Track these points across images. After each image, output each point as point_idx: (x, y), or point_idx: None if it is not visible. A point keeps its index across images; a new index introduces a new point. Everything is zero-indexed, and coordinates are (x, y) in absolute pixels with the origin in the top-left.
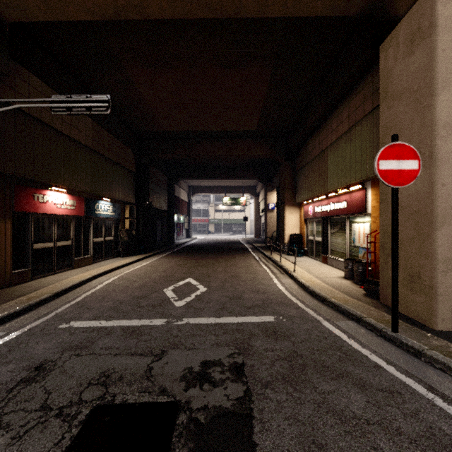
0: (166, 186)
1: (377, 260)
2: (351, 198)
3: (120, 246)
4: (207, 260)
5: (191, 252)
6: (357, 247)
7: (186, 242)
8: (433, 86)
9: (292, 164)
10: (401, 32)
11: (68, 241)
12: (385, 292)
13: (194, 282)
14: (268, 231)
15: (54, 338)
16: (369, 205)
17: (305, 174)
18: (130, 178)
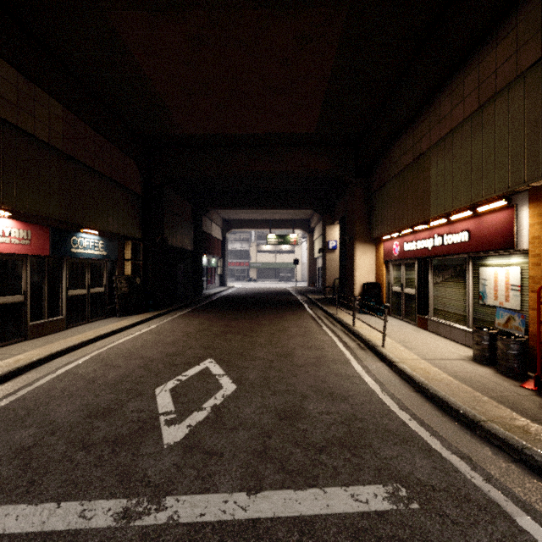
0: (190, 217)
1: None
2: (480, 224)
3: (116, 301)
4: (243, 322)
5: (222, 308)
6: (492, 307)
7: (219, 292)
8: None
9: (366, 184)
10: None
11: (16, 295)
12: None
13: (216, 370)
14: (327, 278)
15: None
16: (523, 234)
17: (387, 196)
18: (133, 202)
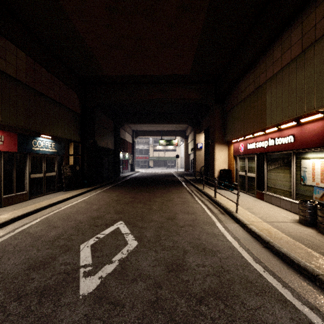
0: (112, 128)
1: None
2: (302, 130)
3: (63, 181)
4: (144, 195)
5: (131, 185)
6: (310, 186)
7: (130, 175)
8: None
9: (222, 107)
10: None
11: None
12: None
13: (124, 229)
14: (196, 166)
15: None
16: None
17: (236, 114)
18: (75, 118)
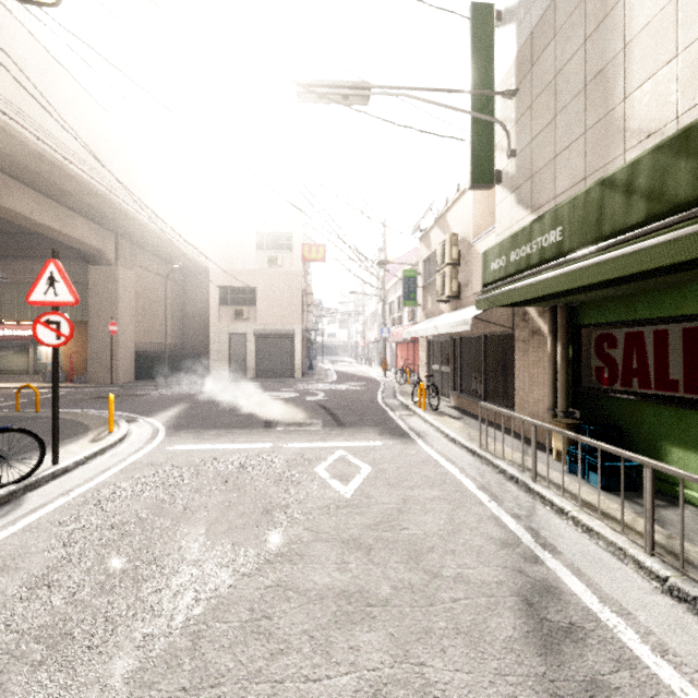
0: None
1: (69, 369)
2: None
3: None
4: None
5: None
6: (45, 363)
7: None
8: (118, 301)
9: None
10: (103, 271)
11: None
12: (93, 379)
13: None
14: None
15: (7, 407)
16: None
17: None
18: None
